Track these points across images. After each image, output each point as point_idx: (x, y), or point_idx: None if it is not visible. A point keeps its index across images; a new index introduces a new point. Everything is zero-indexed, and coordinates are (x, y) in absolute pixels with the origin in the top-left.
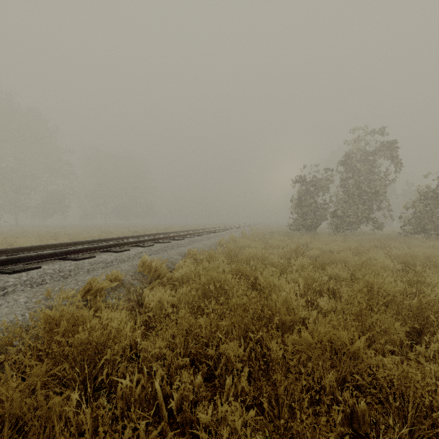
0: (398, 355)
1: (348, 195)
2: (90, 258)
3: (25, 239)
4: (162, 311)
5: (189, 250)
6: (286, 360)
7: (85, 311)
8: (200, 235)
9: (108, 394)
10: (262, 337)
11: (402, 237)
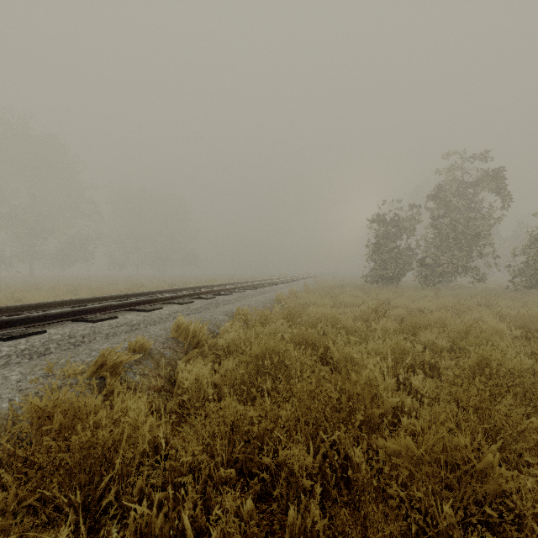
0: (536, 465)
1: (440, 238)
2: (111, 320)
3: (37, 293)
4: (200, 392)
5: (238, 308)
6: (381, 486)
7: (89, 398)
8: (252, 289)
9: (120, 519)
10: (339, 437)
11: (512, 292)
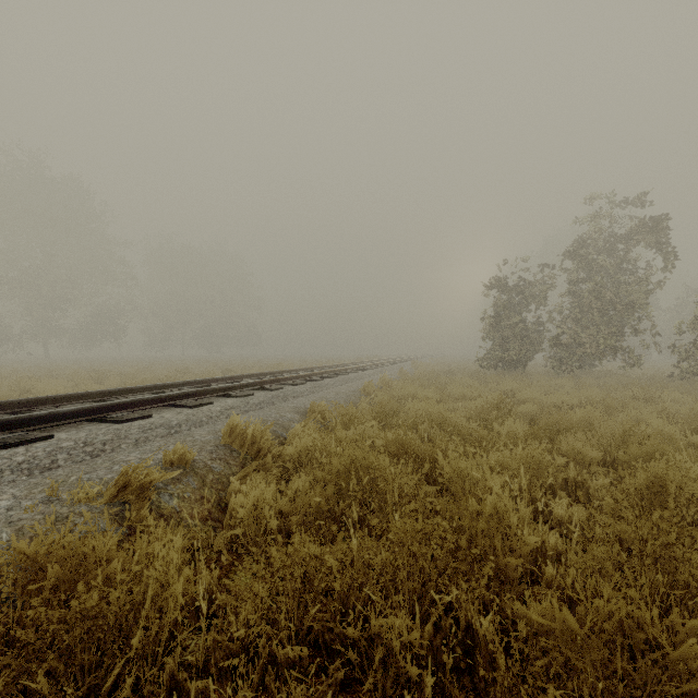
0: None
1: (581, 308)
2: (142, 419)
3: (51, 381)
4: (260, 523)
5: (313, 403)
6: (529, 690)
7: (100, 541)
8: (332, 376)
9: None
10: (457, 597)
11: (678, 381)
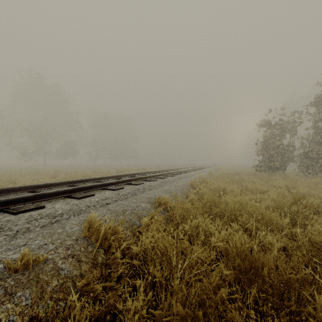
0: None
1: (321, 136)
2: (35, 210)
3: (30, 177)
4: None
5: (159, 196)
6: None
7: None
8: (172, 176)
9: None
10: None
11: None
